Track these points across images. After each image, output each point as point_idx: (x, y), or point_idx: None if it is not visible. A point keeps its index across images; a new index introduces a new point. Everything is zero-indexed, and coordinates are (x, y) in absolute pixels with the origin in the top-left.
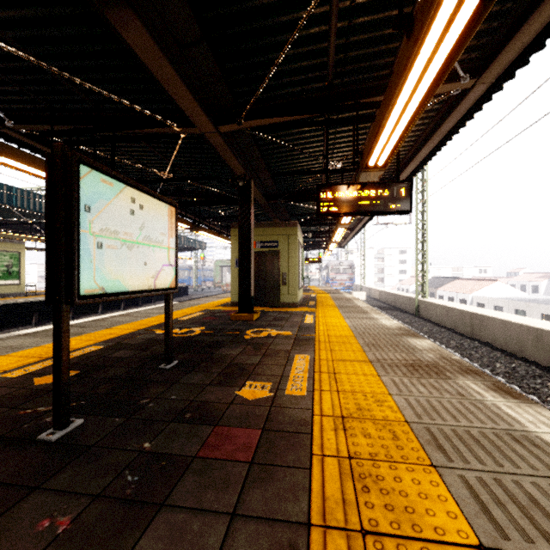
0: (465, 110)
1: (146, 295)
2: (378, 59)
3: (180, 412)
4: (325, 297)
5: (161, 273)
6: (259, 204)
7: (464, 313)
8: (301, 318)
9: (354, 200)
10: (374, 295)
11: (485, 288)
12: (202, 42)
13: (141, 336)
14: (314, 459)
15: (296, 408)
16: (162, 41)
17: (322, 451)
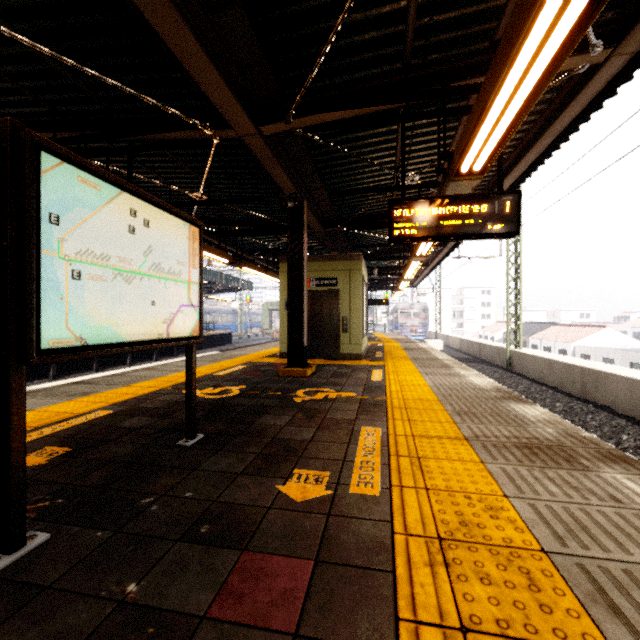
0: (590, 97)
1: (154, 346)
2: (475, 25)
3: (194, 523)
4: (394, 347)
5: (179, 317)
6: (314, 234)
7: (572, 367)
8: (366, 374)
9: (440, 219)
10: (453, 344)
11: (591, 336)
12: (235, 3)
13: (164, 397)
14: (402, 630)
15: (366, 519)
16: (181, 2)
17: (415, 612)
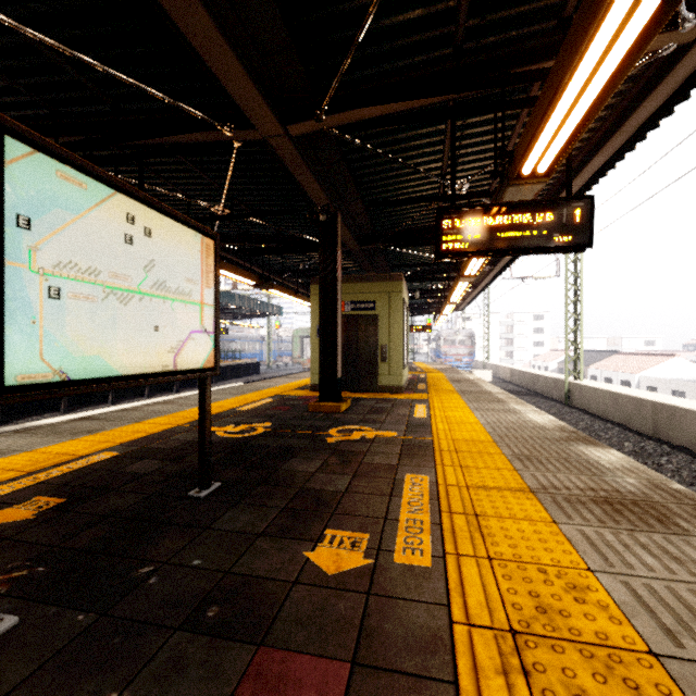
0: (675, 85)
1: (158, 381)
2: None
3: (200, 603)
4: (438, 378)
5: (189, 345)
6: (349, 252)
7: (643, 402)
8: (408, 409)
9: (497, 231)
10: (502, 374)
11: (658, 366)
12: None
13: (178, 436)
14: None
15: (416, 601)
16: None
17: None
